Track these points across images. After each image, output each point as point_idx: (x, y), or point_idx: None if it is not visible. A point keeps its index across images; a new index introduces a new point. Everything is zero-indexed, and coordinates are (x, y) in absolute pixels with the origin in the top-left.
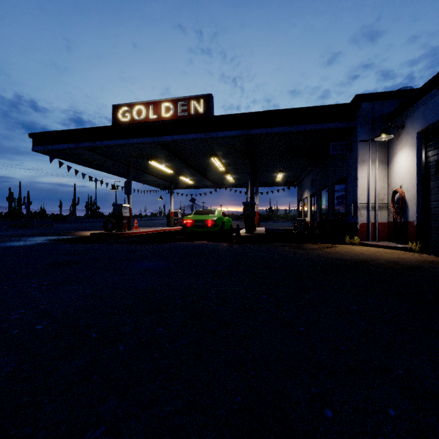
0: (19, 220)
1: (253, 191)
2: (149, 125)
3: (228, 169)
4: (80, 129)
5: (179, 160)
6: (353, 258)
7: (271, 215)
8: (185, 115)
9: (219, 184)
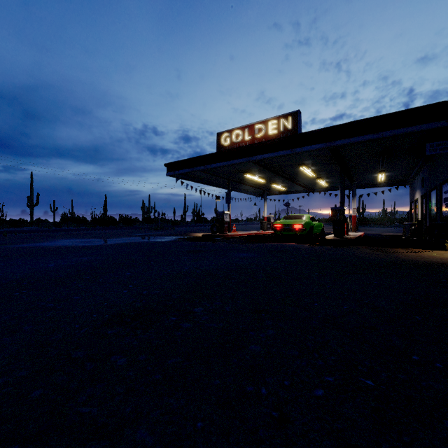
0: (151, 224)
1: (343, 196)
2: (245, 148)
3: (319, 175)
4: (196, 157)
5: (270, 171)
6: (432, 261)
7: (382, 219)
8: (275, 133)
9: (312, 189)
